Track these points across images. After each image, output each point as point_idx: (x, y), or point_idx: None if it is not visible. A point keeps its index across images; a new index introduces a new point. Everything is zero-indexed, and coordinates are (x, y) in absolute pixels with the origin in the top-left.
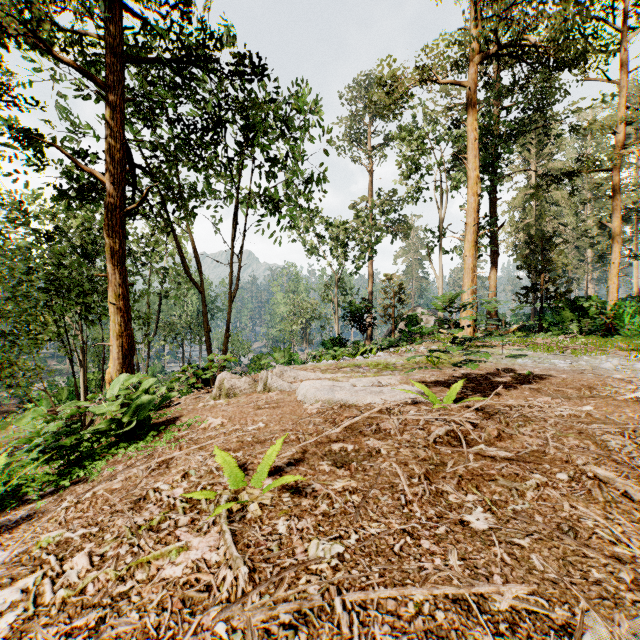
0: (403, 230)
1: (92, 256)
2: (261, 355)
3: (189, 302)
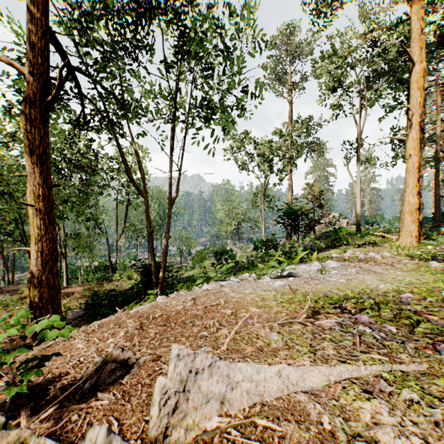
0: (318, 148)
1: (70, 172)
2: (202, 250)
3: (152, 209)
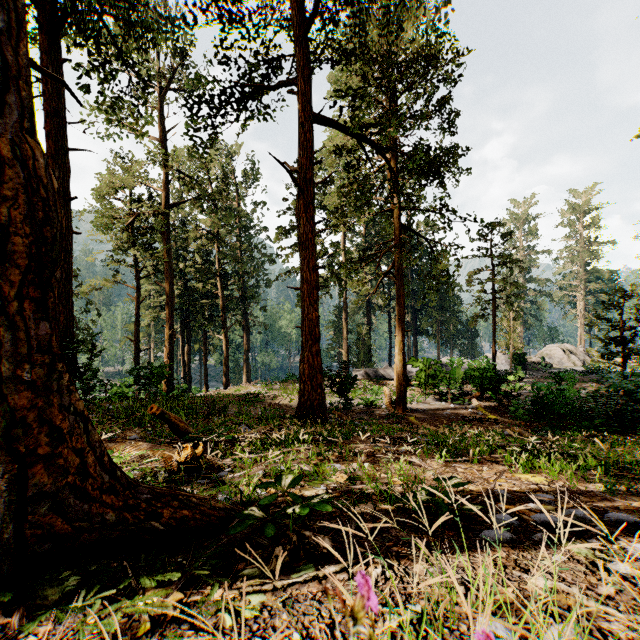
0: None
1: None
2: None
3: None
